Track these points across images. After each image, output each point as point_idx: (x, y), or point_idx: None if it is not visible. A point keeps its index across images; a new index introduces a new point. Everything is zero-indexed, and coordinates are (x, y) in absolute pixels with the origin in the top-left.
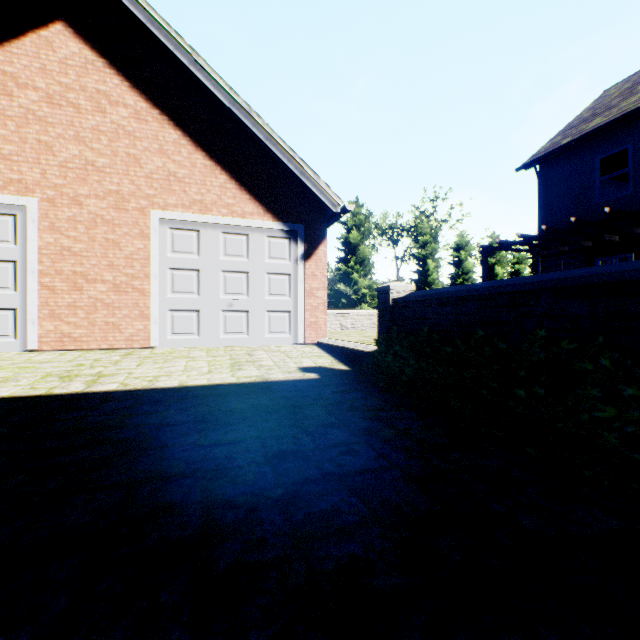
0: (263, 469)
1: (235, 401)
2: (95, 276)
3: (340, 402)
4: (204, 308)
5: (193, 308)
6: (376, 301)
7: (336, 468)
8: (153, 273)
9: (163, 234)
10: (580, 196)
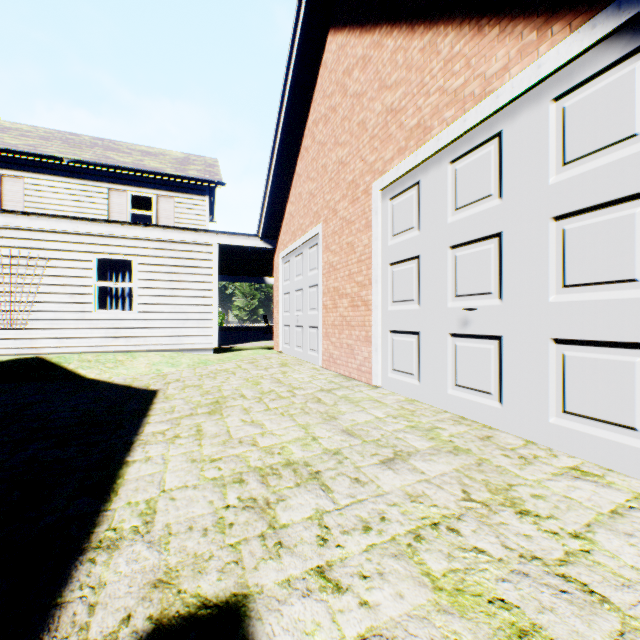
0: None
1: None
2: (342, 290)
3: None
4: (425, 328)
5: (412, 328)
6: None
7: None
8: (374, 276)
9: (384, 213)
10: None
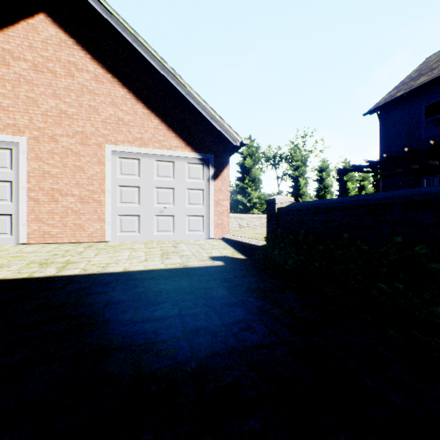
0: (181, 343)
1: (163, 283)
2: (67, 191)
3: (239, 285)
4: (143, 213)
5: (135, 214)
6: (263, 207)
7: (238, 343)
8: (107, 189)
9: (114, 162)
10: (410, 133)
